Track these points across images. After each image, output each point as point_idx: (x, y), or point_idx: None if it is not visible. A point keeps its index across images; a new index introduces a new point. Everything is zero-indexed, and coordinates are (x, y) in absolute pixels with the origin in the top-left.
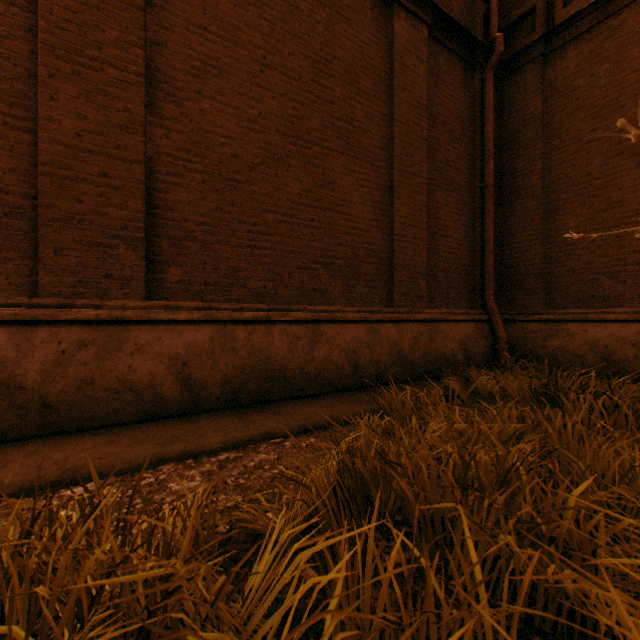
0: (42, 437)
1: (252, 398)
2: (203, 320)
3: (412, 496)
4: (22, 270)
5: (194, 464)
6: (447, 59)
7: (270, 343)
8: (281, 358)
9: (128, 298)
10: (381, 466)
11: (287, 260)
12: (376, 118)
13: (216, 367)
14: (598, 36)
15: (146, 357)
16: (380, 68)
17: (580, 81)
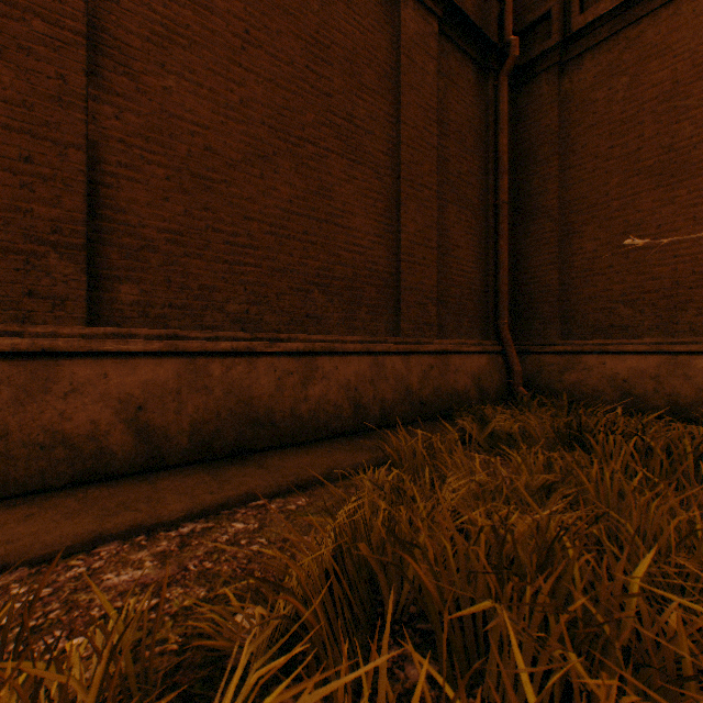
0: None
1: (230, 448)
2: (166, 352)
3: (434, 590)
4: None
5: (146, 542)
6: (459, 60)
7: (253, 380)
8: (267, 398)
9: (62, 323)
10: (390, 538)
11: (275, 279)
12: (381, 118)
13: (183, 411)
14: (616, 47)
15: (86, 400)
16: (385, 61)
17: (598, 94)
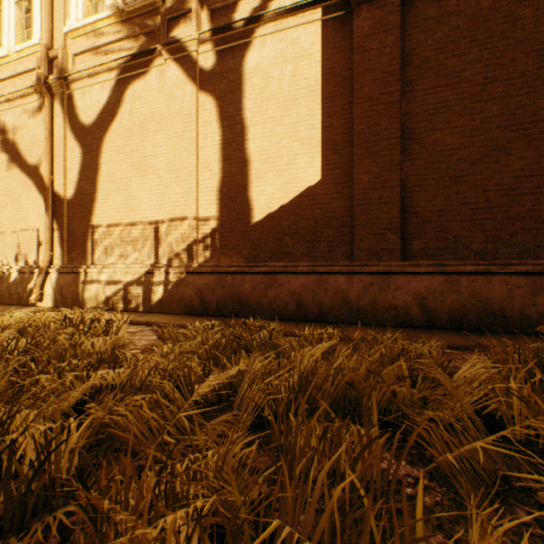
0: (356, 324)
1: (472, 326)
2: (435, 272)
3: None
4: (347, 250)
5: None
6: None
7: (488, 289)
8: (499, 300)
9: (391, 260)
10: None
11: (507, 225)
12: None
13: (444, 302)
14: None
15: (401, 292)
16: None
17: None
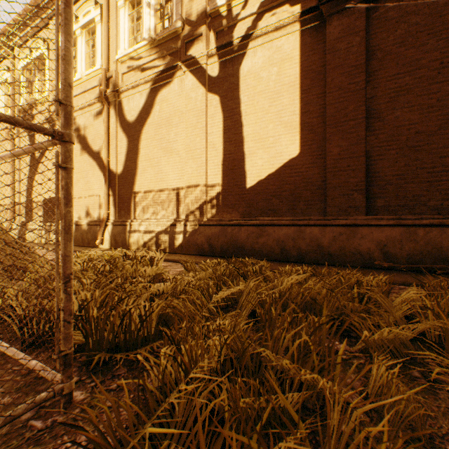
0: (328, 265)
1: (427, 269)
2: (395, 224)
3: None
4: (320, 207)
5: None
6: None
7: (442, 238)
8: None
9: (357, 215)
10: None
11: None
12: None
13: (402, 248)
14: None
15: (365, 240)
16: None
17: None
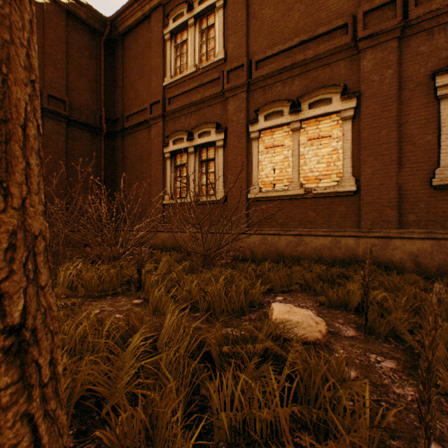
0: None
1: None
2: None
3: None
4: None
5: None
6: (81, 132)
7: None
8: None
9: None
10: None
11: None
12: None
13: None
14: (133, 137)
15: None
16: None
17: (130, 149)
